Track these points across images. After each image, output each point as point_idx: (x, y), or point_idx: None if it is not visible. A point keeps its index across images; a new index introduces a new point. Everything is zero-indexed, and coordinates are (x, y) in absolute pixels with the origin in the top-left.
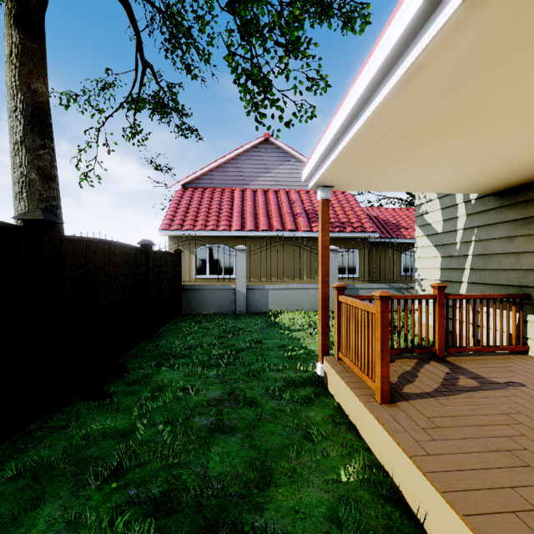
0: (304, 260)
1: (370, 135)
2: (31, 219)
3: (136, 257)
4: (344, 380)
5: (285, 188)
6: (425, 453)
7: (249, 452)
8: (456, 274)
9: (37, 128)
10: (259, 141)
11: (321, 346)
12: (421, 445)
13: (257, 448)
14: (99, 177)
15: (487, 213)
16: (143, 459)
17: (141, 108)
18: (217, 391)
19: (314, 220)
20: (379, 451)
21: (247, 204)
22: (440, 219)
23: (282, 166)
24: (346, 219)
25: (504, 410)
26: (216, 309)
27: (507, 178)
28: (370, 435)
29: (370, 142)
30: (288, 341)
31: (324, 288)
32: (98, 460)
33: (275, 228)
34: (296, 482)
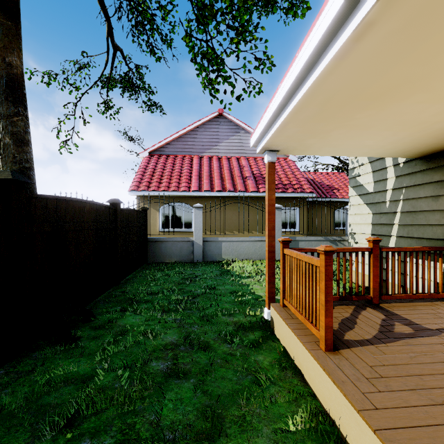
0: (252, 216)
1: (315, 100)
2: (0, 178)
3: (105, 214)
4: (289, 326)
5: (236, 155)
6: (373, 407)
7: (201, 398)
8: (386, 228)
9: (12, 97)
10: (214, 115)
11: (268, 293)
12: (368, 398)
13: (209, 394)
14: (76, 145)
15: (414, 175)
16: (99, 406)
17: (113, 87)
18: (174, 335)
19: (261, 182)
20: (324, 399)
21: (204, 169)
22: (372, 180)
23: (233, 137)
24: (288, 182)
25: (441, 358)
26: (177, 259)
27: (435, 143)
28: (316, 382)
29: (314, 107)
30: (238, 287)
31: (271, 241)
32: (56, 409)
33: (228, 189)
34: (246, 432)
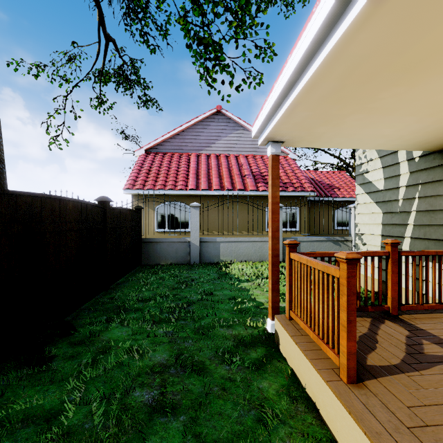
0: (251, 216)
1: (334, 71)
2: None
3: (92, 213)
4: (299, 346)
5: (235, 153)
6: None
7: None
8: (399, 229)
9: None
10: (212, 112)
11: (271, 303)
12: None
13: (202, 439)
14: (67, 141)
15: (433, 170)
16: None
17: (107, 81)
18: (164, 353)
19: (260, 181)
20: None
21: (201, 167)
22: (382, 177)
23: (232, 134)
24: (288, 180)
25: None
26: (173, 260)
27: None
28: (337, 425)
29: (332, 81)
30: (237, 293)
31: (275, 244)
32: None
33: (226, 187)
34: None
